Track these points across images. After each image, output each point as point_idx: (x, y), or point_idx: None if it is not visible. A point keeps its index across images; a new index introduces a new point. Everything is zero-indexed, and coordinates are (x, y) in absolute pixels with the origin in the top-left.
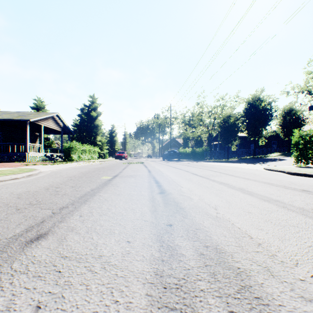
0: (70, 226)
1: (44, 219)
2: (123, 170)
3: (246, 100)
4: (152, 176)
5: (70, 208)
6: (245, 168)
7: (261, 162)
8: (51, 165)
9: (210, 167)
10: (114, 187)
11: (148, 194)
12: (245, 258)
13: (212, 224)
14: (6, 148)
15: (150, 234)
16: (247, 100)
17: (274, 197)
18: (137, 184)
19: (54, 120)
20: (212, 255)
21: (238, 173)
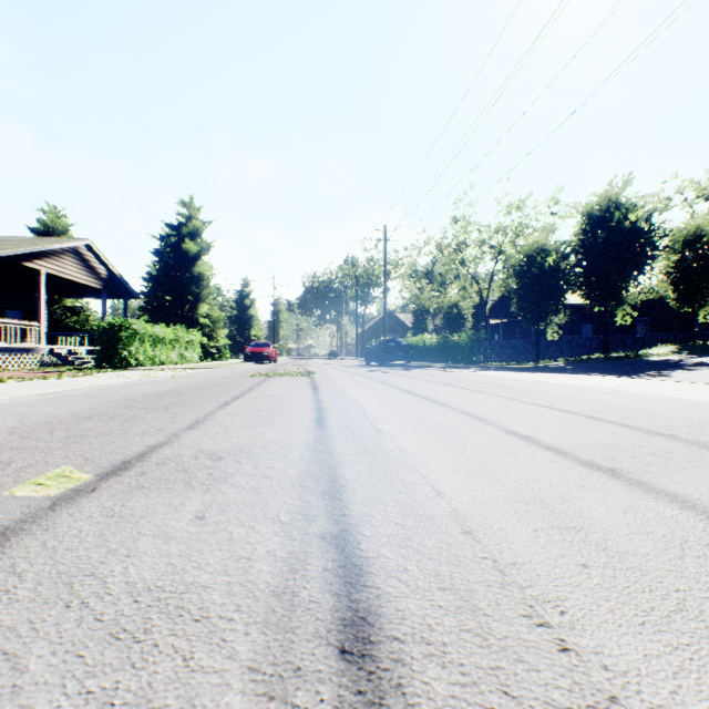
0: None
1: None
2: (217, 413)
3: (584, 207)
4: (325, 464)
5: None
6: (670, 399)
7: (652, 372)
8: (5, 384)
9: (526, 389)
10: None
11: None
12: None
13: None
14: None
15: None
16: (585, 210)
17: None
18: None
19: (80, 259)
20: None
21: None
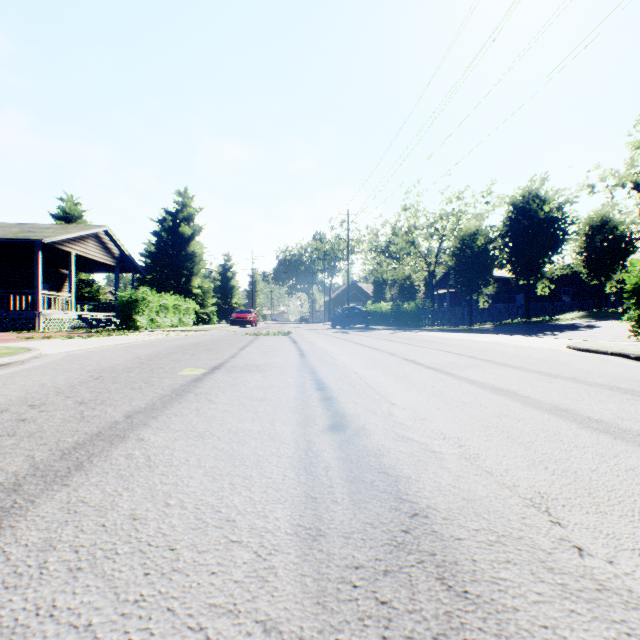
0: None
1: None
2: (241, 352)
3: (510, 199)
4: (308, 367)
5: None
6: (524, 347)
7: (549, 332)
8: (80, 339)
9: (439, 342)
10: (198, 405)
11: (296, 435)
12: None
13: None
14: None
15: None
16: (511, 201)
17: None
18: (266, 394)
19: (100, 242)
20: None
21: (518, 359)
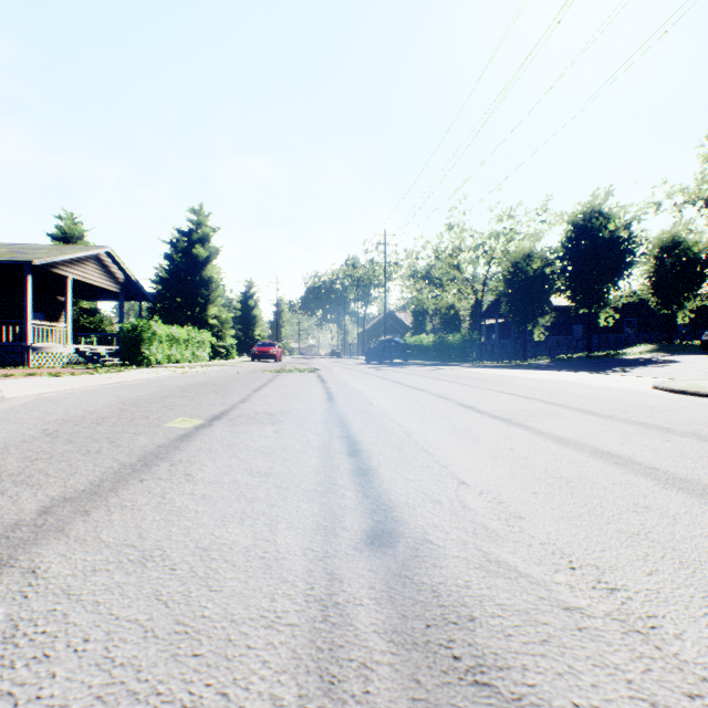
0: None
1: None
2: (255, 395)
3: (569, 216)
4: (337, 416)
5: None
6: (601, 387)
7: (618, 368)
8: (67, 377)
9: (495, 381)
10: (167, 484)
11: (309, 560)
12: None
13: None
14: None
15: None
16: (570, 219)
17: None
18: (273, 462)
19: (101, 265)
20: None
21: (602, 403)
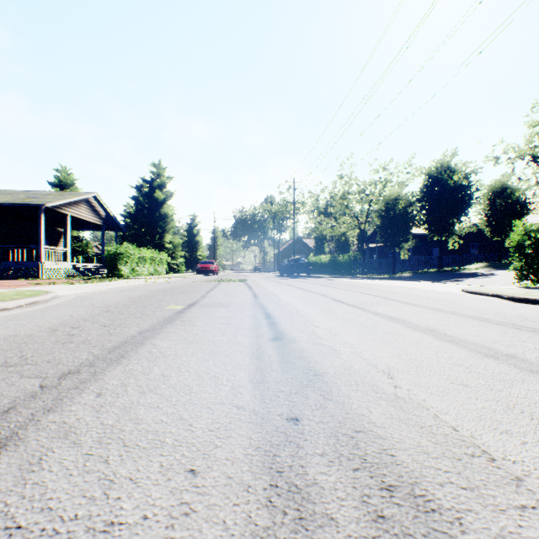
0: (65, 422)
1: (14, 403)
2: (208, 294)
3: (426, 170)
4: (260, 304)
5: (83, 373)
6: (429, 291)
7: (454, 279)
8: (80, 284)
9: (364, 287)
10: (184, 327)
11: (251, 342)
12: (500, 535)
13: (391, 416)
14: (5, 254)
15: (248, 447)
16: (427, 172)
17: (503, 348)
18: (230, 321)
19: (90, 206)
20: (409, 520)
21: (418, 299)
